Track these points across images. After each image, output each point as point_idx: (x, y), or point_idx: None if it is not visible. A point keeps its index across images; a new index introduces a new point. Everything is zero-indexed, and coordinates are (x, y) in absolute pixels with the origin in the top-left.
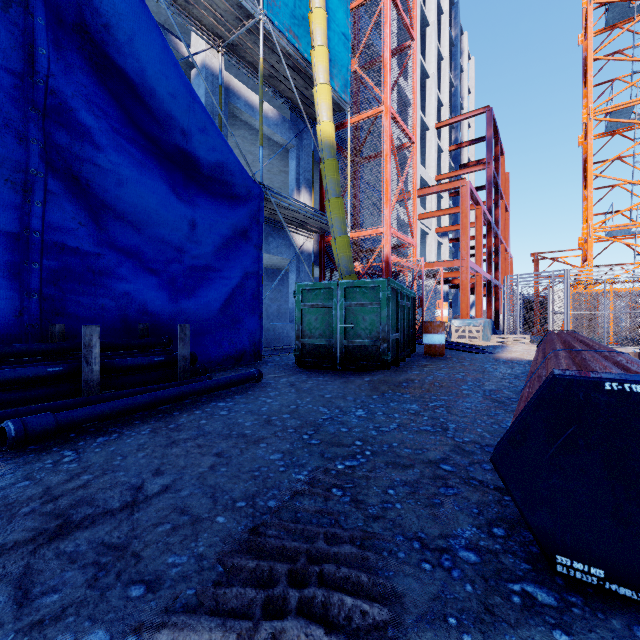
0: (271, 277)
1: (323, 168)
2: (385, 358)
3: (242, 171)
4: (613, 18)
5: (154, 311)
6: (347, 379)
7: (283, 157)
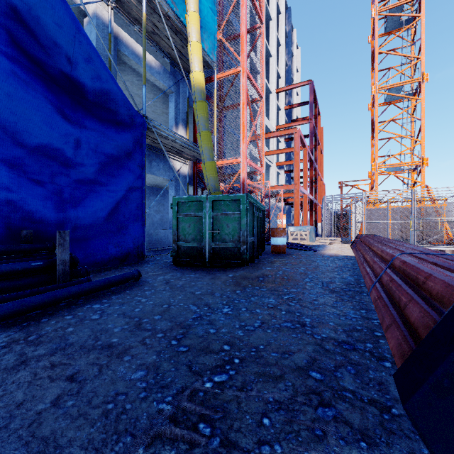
0: (156, 194)
1: (195, 107)
2: (244, 257)
3: (126, 102)
4: (390, 27)
5: (39, 219)
6: (214, 275)
7: (165, 101)
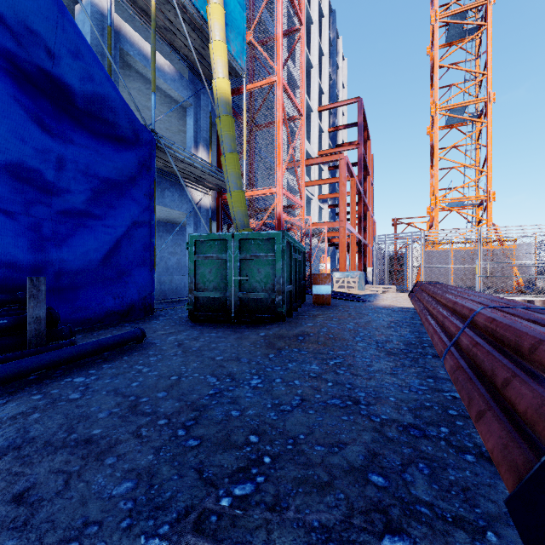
0: (171, 231)
1: (219, 123)
2: (280, 310)
3: (129, 112)
4: (451, 37)
5: (7, 261)
6: (242, 334)
7: (181, 116)
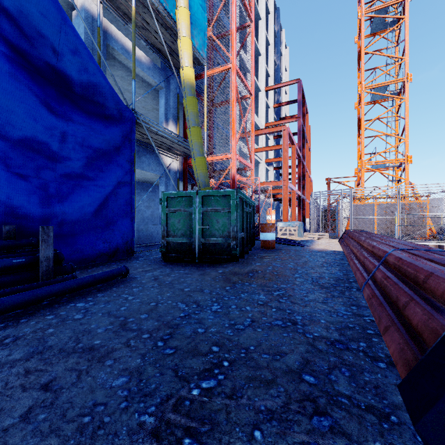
0: (146, 189)
1: (185, 103)
2: (234, 253)
3: (115, 95)
4: (375, 28)
5: (23, 214)
6: (204, 271)
7: (155, 97)
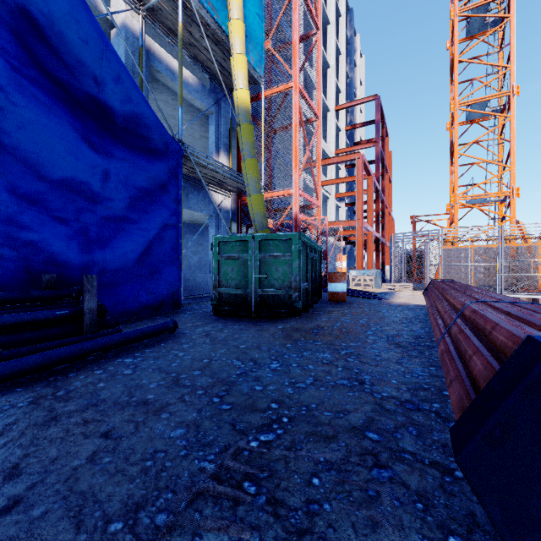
0: (193, 232)
1: (239, 131)
2: (296, 306)
3: (160, 126)
4: (472, 30)
5: (63, 261)
6: (261, 327)
7: (203, 123)
